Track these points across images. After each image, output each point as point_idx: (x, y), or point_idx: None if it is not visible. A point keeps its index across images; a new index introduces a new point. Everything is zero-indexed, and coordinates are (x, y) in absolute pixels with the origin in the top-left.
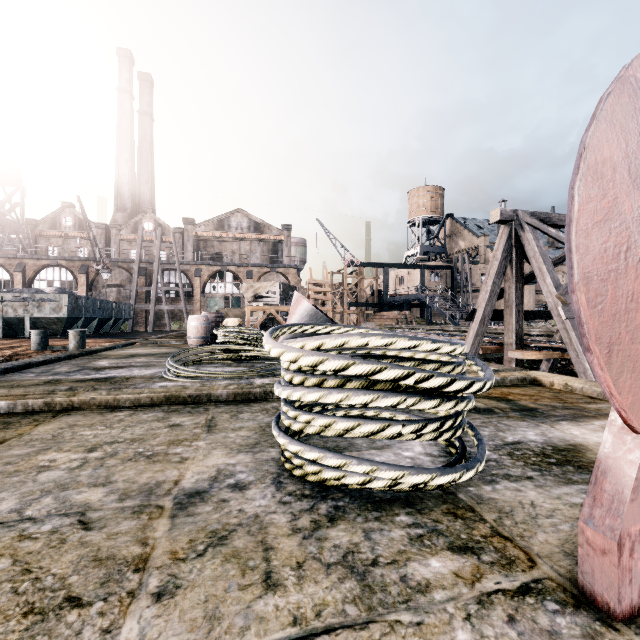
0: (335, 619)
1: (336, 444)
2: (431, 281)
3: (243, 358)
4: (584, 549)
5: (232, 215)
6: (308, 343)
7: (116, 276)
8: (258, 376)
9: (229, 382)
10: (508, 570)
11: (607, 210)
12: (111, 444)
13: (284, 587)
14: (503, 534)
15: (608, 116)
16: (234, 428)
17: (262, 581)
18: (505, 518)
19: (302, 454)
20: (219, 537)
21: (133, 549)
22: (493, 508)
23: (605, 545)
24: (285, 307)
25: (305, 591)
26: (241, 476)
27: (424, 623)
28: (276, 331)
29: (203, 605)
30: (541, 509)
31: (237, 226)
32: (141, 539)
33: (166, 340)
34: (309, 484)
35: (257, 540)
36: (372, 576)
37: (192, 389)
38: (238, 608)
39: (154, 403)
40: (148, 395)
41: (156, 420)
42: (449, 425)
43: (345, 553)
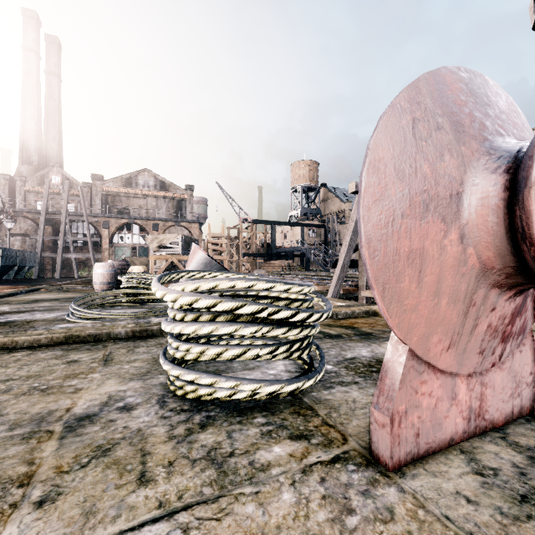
0: (193, 499)
1: (216, 368)
2: (309, 236)
3: (146, 301)
4: (373, 426)
5: (139, 174)
6: (188, 286)
7: (21, 225)
8: (157, 316)
9: (129, 322)
10: (328, 447)
11: (381, 193)
12: (5, 382)
13: (155, 481)
14: (329, 423)
15: (383, 129)
16: (129, 360)
17: (137, 479)
18: (333, 412)
19: (182, 377)
20: (103, 450)
21: (19, 469)
22: (326, 406)
23: (384, 421)
24: (186, 256)
25: (172, 482)
26: (130, 399)
27: (261, 491)
28: (165, 277)
29: (81, 505)
30: (359, 403)
31: (144, 184)
32: (28, 460)
33: (72, 286)
34: (189, 401)
35: (137, 449)
36: (228, 464)
37: (92, 329)
38: (113, 502)
39: (54, 343)
40: (48, 336)
41: (54, 358)
42: (297, 347)
43: (209, 450)
